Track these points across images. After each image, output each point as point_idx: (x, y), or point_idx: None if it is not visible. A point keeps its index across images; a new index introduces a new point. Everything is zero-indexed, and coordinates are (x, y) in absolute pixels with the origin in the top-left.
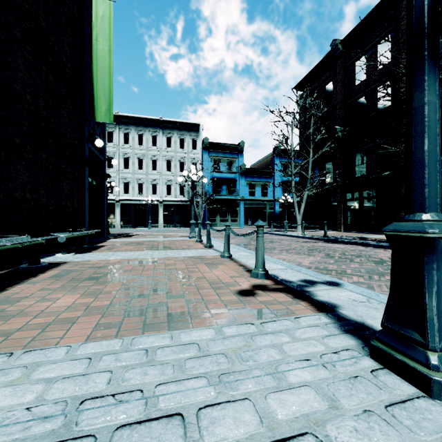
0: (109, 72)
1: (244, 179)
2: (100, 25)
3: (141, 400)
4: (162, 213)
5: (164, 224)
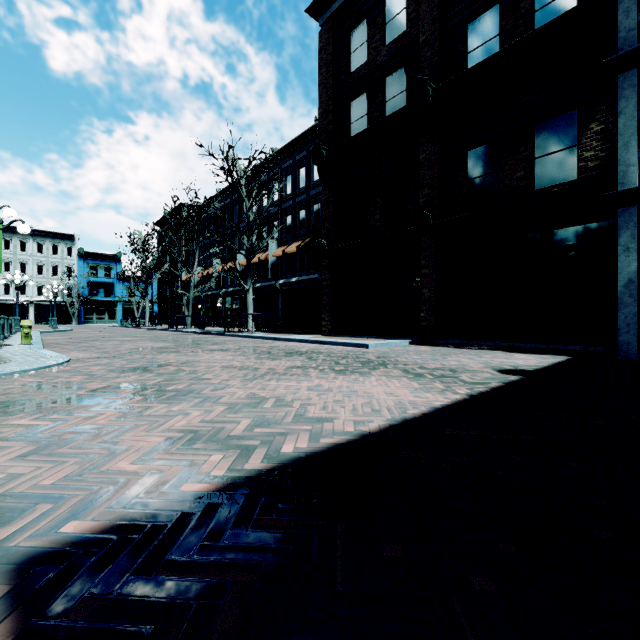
0: None
1: (122, 284)
2: None
3: None
4: (33, 311)
5: (35, 322)
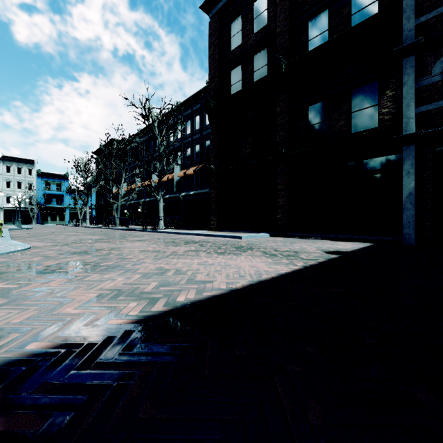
0: None
1: (69, 195)
2: None
3: None
4: (3, 215)
5: (5, 222)
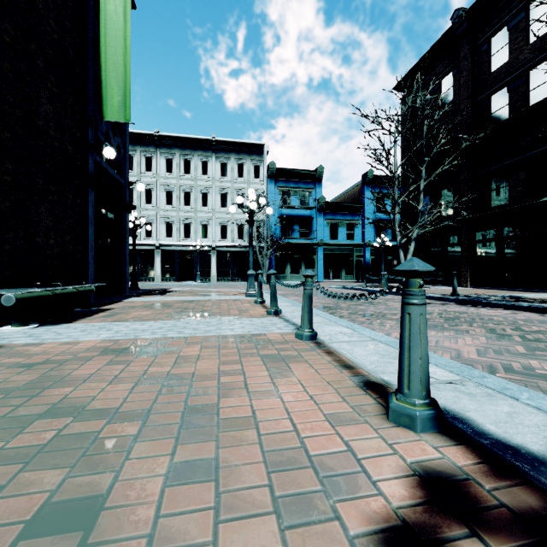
0: (124, 45)
1: (323, 217)
2: None
3: None
4: (215, 262)
5: (218, 277)
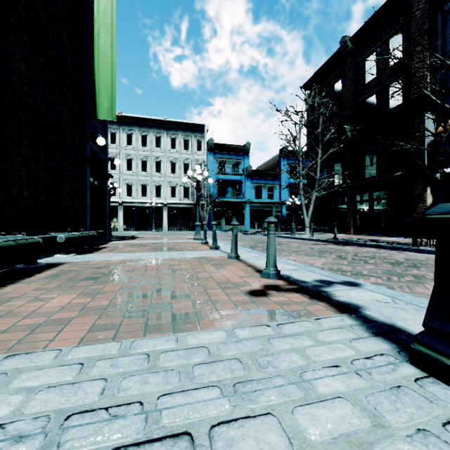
0: (111, 67)
1: (250, 181)
2: (102, 19)
3: (141, 415)
4: (166, 215)
5: (168, 227)
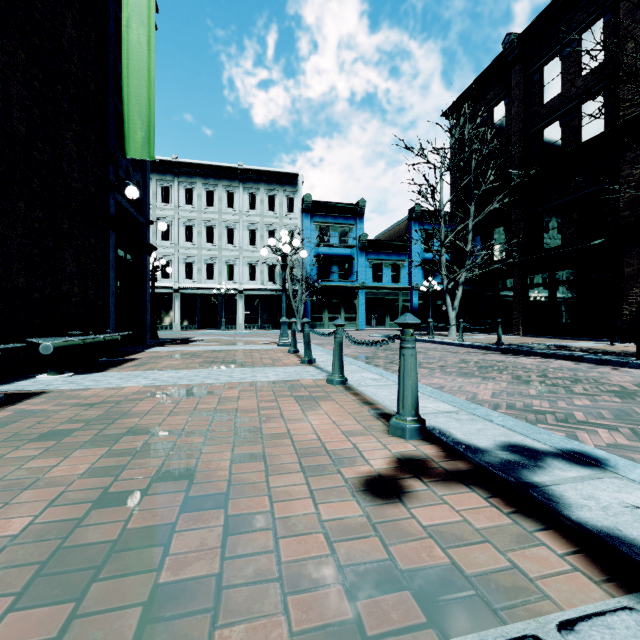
0: (148, 77)
1: (365, 257)
2: (133, 1)
3: None
4: (242, 307)
5: (245, 325)
